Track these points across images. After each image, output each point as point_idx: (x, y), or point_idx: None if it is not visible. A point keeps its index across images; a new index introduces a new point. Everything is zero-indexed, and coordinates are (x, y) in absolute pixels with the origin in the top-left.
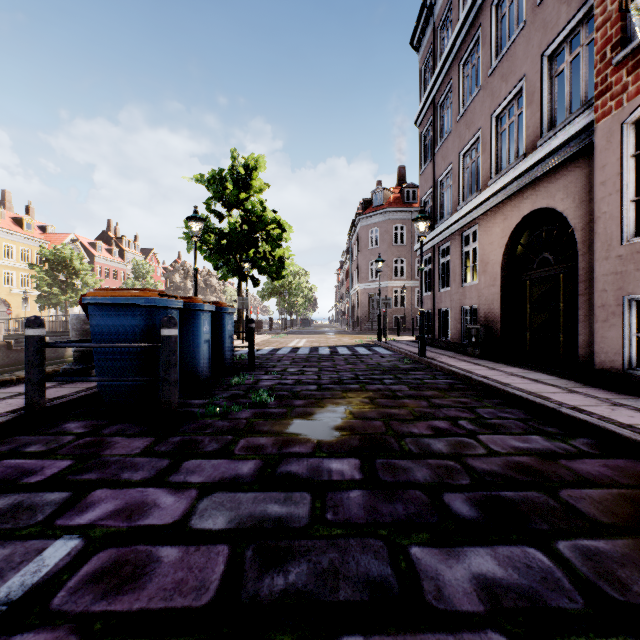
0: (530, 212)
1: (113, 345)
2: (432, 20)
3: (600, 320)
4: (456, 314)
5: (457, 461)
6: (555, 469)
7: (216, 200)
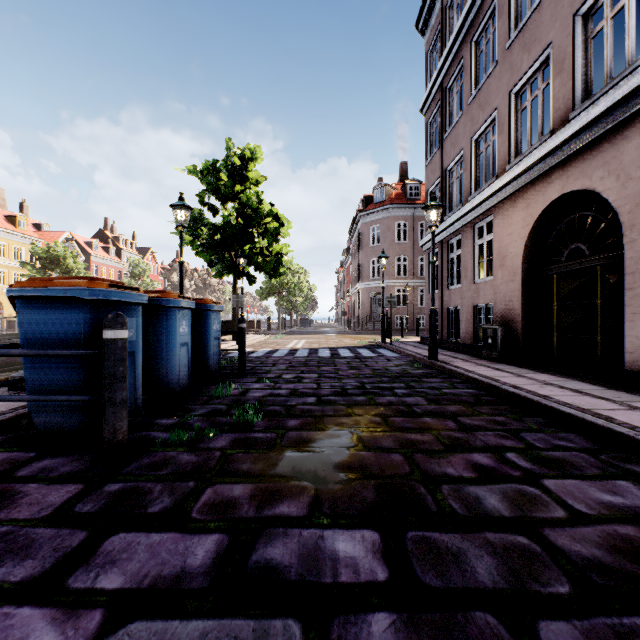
0: (559, 196)
1: (39, 352)
2: None
3: None
4: (468, 313)
5: (531, 535)
6: None
7: (210, 193)
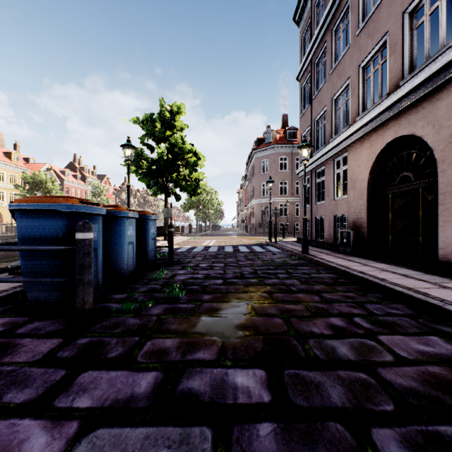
0: (393, 139)
1: (31, 248)
2: None
3: None
4: (329, 221)
5: (369, 372)
6: None
7: (148, 136)
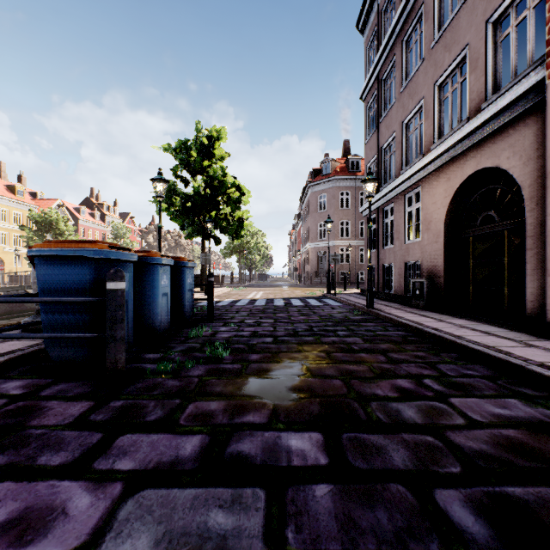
0: (474, 172)
1: (56, 299)
2: (376, 3)
3: None
4: (399, 269)
5: (436, 436)
6: None
7: (182, 167)
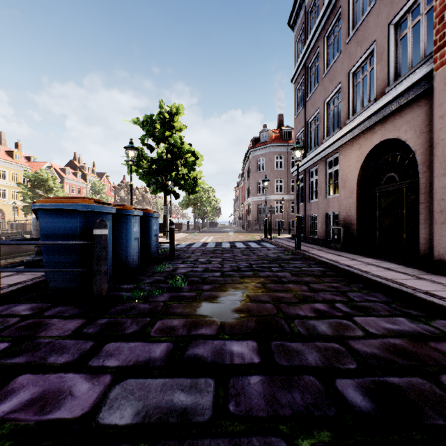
0: (380, 142)
1: (55, 242)
2: (304, 6)
3: (439, 222)
4: (322, 218)
5: (341, 343)
6: (428, 352)
7: (148, 137)
